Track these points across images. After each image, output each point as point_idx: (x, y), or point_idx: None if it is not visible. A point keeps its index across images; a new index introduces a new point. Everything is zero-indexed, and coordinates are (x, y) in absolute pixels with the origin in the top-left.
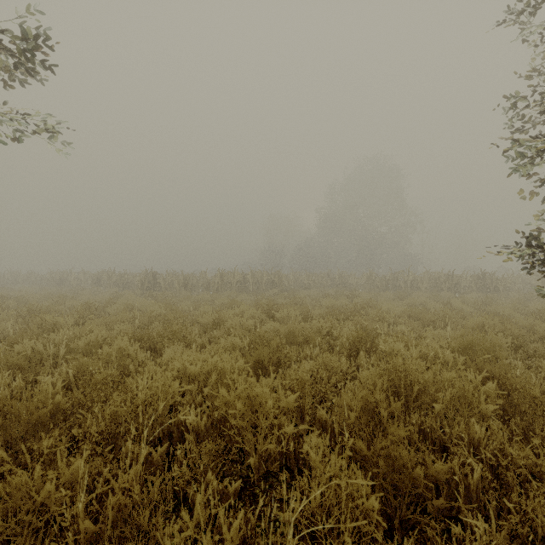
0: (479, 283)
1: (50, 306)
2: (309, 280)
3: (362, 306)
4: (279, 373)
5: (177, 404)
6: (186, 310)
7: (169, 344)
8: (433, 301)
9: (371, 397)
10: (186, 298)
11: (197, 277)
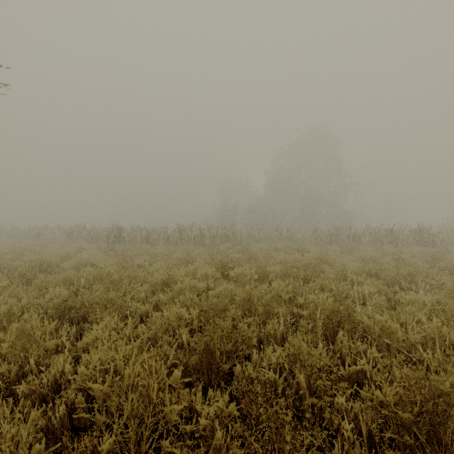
0: (417, 238)
1: (1, 263)
2: (260, 234)
3: (317, 262)
4: (236, 369)
5: (68, 451)
6: (143, 264)
7: (103, 315)
8: (380, 255)
9: (388, 436)
10: (145, 252)
11: (158, 231)
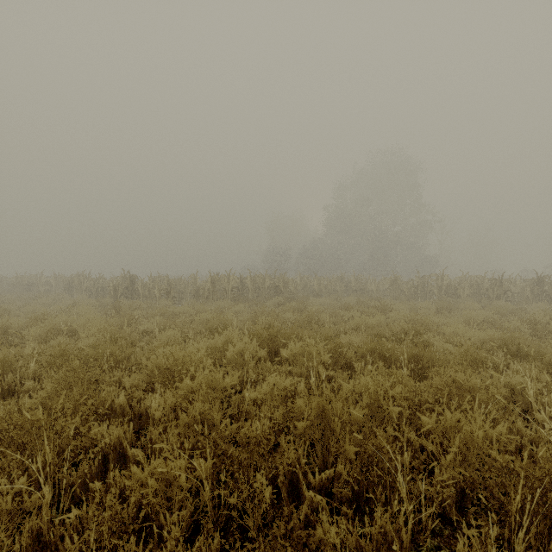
0: (535, 290)
1: None
2: (320, 285)
3: (416, 330)
4: None
5: None
6: (153, 330)
7: (6, 466)
8: (497, 315)
9: None
10: (159, 311)
11: (185, 281)
